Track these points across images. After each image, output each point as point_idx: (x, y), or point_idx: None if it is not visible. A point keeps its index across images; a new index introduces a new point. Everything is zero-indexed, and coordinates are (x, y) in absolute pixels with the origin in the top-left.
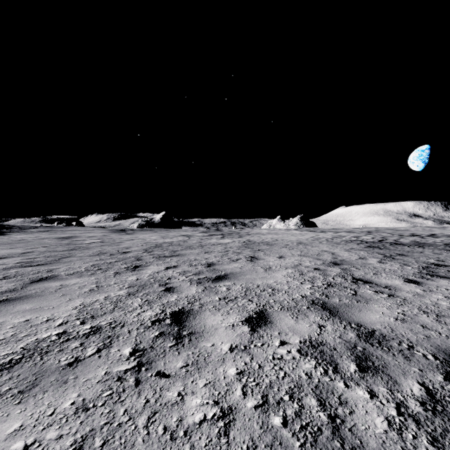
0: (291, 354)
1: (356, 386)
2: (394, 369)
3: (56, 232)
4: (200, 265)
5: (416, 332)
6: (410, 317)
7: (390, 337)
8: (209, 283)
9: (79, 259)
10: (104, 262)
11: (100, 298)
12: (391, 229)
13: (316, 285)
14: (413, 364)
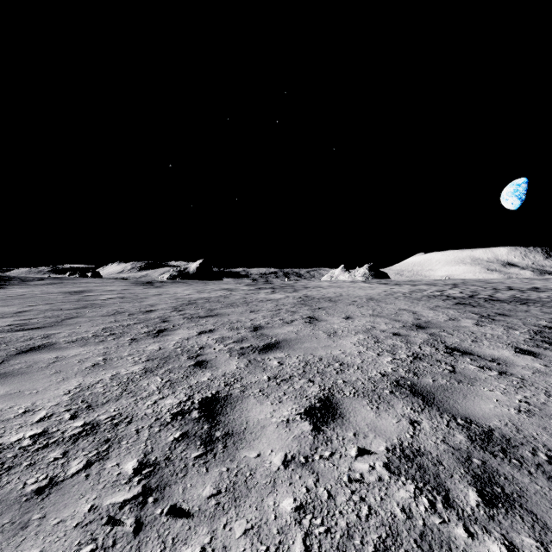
0: (376, 472)
1: (484, 534)
2: (538, 500)
3: (66, 285)
4: (243, 329)
5: None
6: (538, 407)
7: (517, 440)
8: (255, 355)
9: (88, 320)
10: (119, 325)
11: (105, 377)
12: (481, 281)
13: (398, 358)
14: None
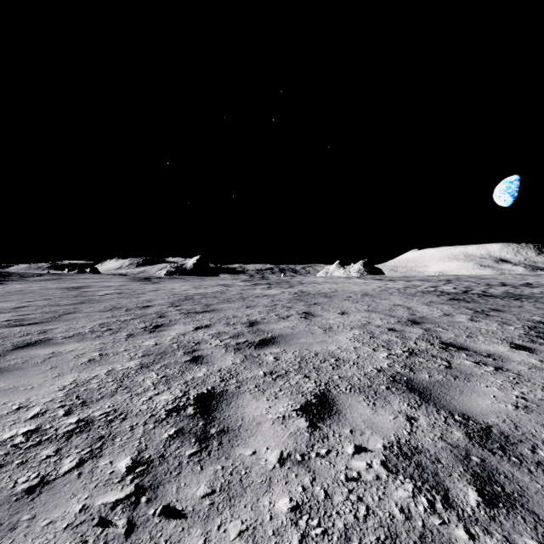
0: (373, 470)
1: (486, 536)
2: (539, 500)
3: (65, 281)
4: (239, 324)
5: None
6: (536, 403)
7: (516, 438)
8: (251, 350)
9: (86, 315)
10: (116, 320)
11: (100, 373)
12: (474, 277)
13: (394, 353)
14: None
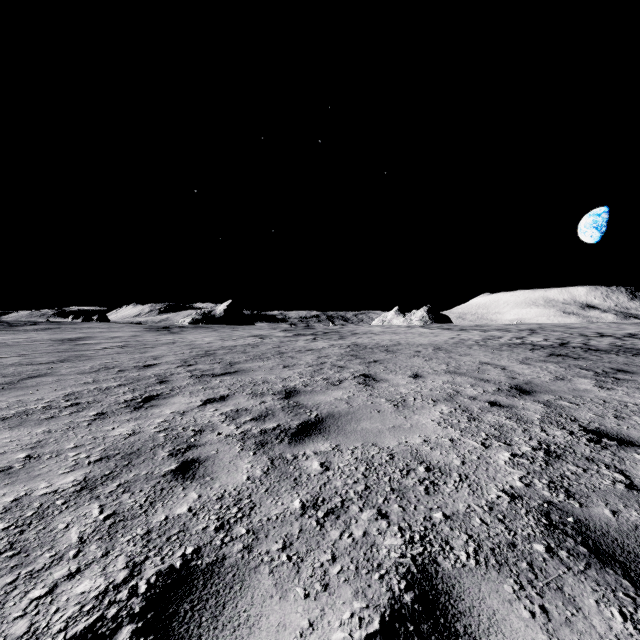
0: None
1: None
2: None
3: (63, 330)
4: (270, 394)
5: None
6: None
7: None
8: (283, 446)
9: (56, 380)
10: (95, 388)
11: None
12: (561, 326)
13: (520, 453)
14: None
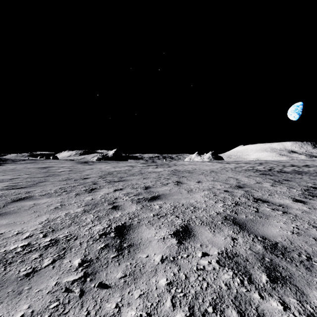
0: (211, 265)
1: (269, 297)
2: (299, 280)
3: (38, 163)
4: (139, 188)
5: (311, 245)
6: (303, 231)
7: (290, 248)
8: (146, 202)
9: (51, 183)
10: (69, 186)
11: (61, 214)
12: (276, 161)
13: (226, 204)
14: (314, 275)
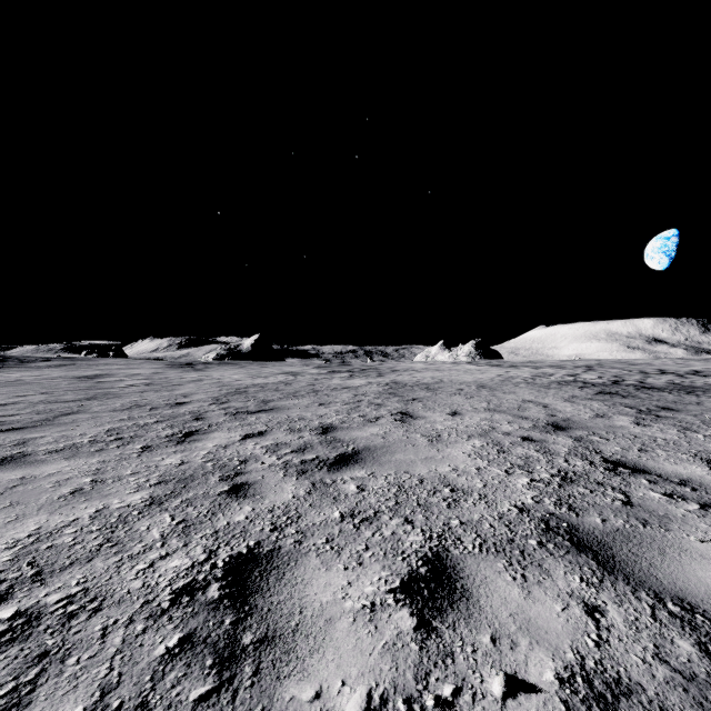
0: None
1: None
2: None
3: (79, 367)
4: (307, 430)
5: None
6: None
7: None
8: (323, 473)
9: (92, 417)
10: (133, 424)
11: (83, 514)
12: (622, 362)
13: (538, 479)
14: None
